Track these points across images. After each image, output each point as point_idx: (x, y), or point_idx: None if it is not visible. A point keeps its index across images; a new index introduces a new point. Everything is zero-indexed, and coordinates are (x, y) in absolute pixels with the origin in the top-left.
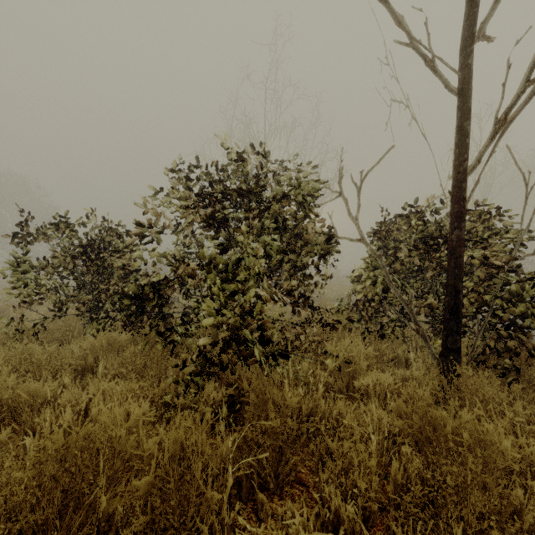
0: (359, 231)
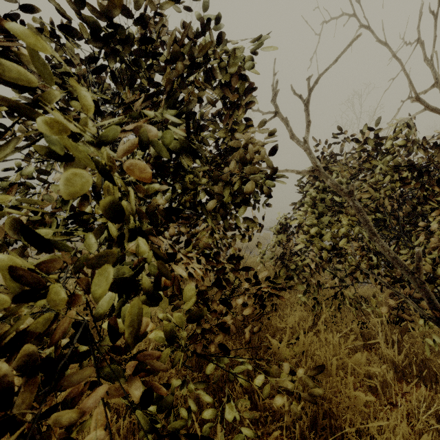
0: (312, 157)
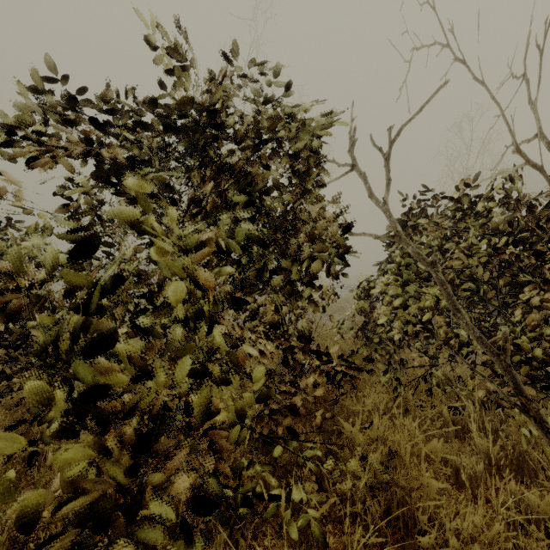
0: (392, 221)
